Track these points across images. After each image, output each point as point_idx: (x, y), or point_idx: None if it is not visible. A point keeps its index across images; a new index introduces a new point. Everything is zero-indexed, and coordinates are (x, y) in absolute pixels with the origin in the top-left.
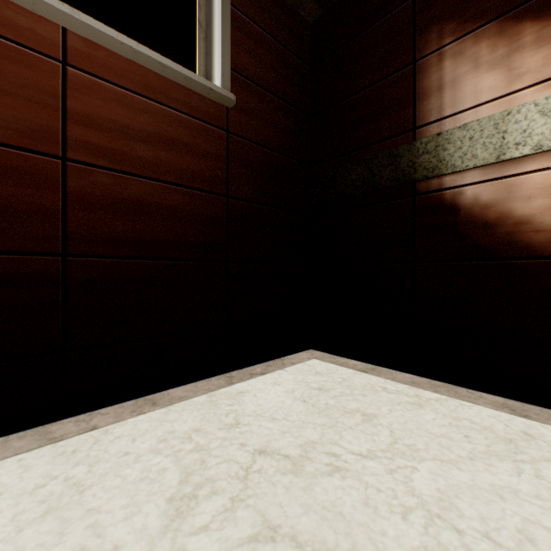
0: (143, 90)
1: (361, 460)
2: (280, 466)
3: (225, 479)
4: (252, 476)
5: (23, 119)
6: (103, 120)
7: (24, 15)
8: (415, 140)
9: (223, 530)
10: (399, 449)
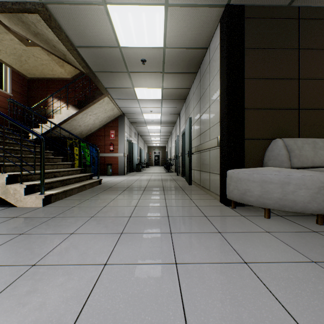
0: None
1: None
2: None
3: None
4: None
5: None
6: None
7: None
8: (47, 109)
9: None
10: None
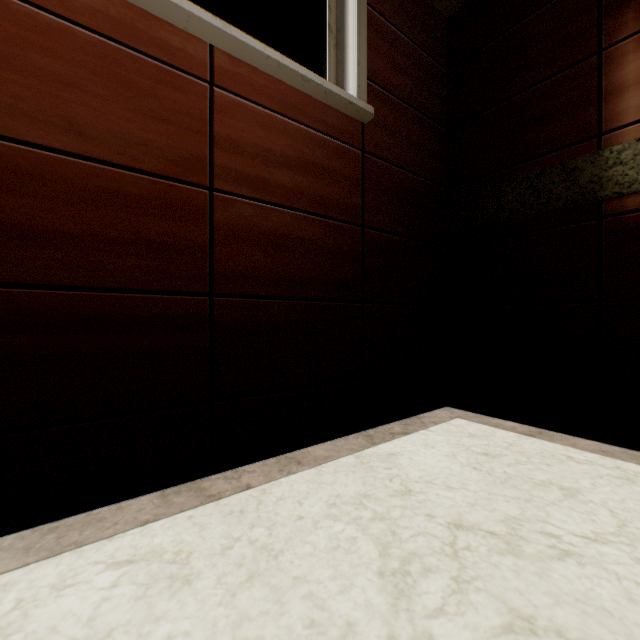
0: (282, 109)
1: (591, 544)
2: (490, 544)
3: (431, 554)
4: (463, 554)
5: (176, 147)
6: (246, 145)
7: (176, 35)
8: (602, 149)
9: (465, 616)
10: (635, 534)
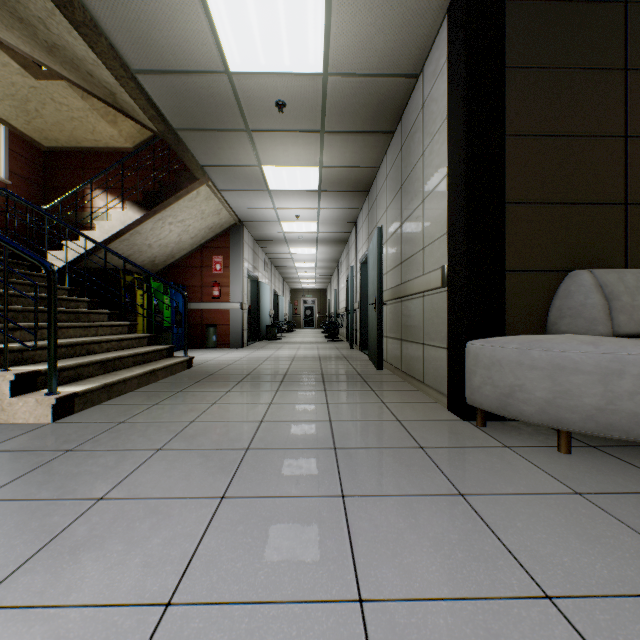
0: None
1: None
2: None
3: None
4: None
5: None
6: None
7: None
8: (84, 212)
9: None
10: None
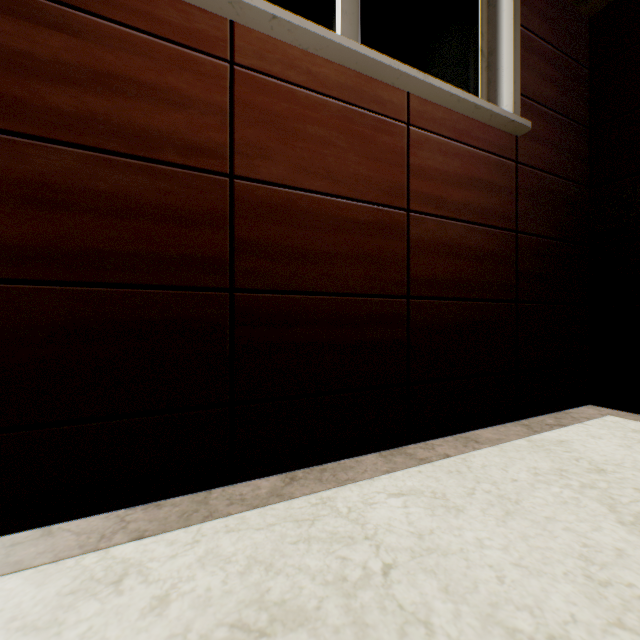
0: (455, 135)
1: None
2: None
3: None
4: None
5: (385, 180)
6: (430, 171)
7: (386, 90)
8: None
9: None
10: None
